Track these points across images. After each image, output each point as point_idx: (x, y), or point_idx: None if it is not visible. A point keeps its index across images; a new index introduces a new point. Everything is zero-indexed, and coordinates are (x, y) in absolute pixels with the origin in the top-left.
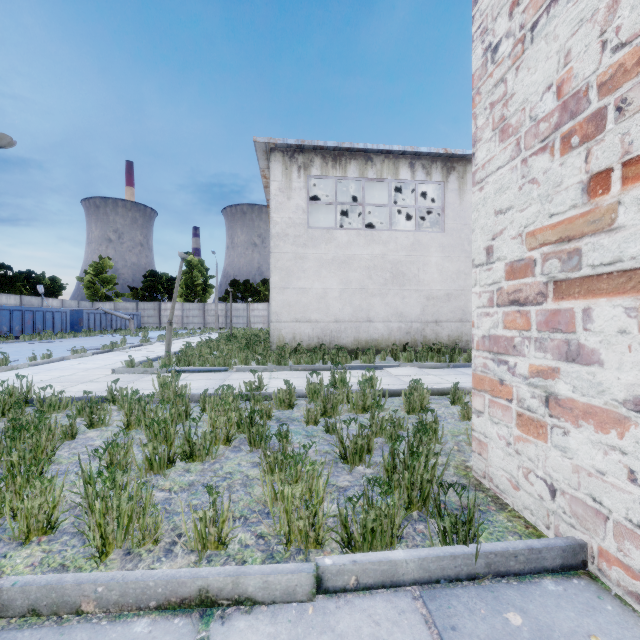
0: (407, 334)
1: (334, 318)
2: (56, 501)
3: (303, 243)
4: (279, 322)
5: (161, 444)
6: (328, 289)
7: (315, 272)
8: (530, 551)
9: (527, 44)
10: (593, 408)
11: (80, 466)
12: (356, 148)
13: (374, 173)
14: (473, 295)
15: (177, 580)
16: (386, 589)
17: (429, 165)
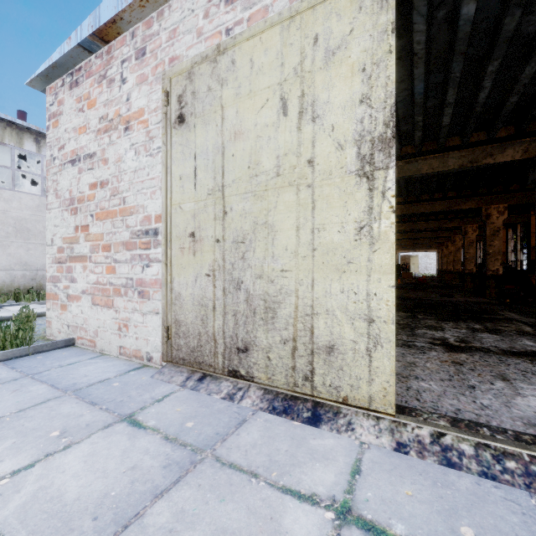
0: (33, 280)
1: None
2: None
3: None
4: None
5: None
6: None
7: None
8: (53, 343)
9: (63, 168)
10: (76, 296)
11: None
12: None
13: None
14: (47, 258)
15: None
16: None
17: None
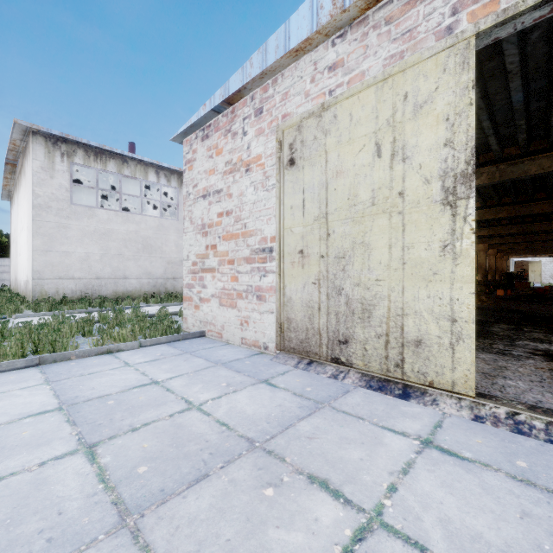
0: (154, 287)
1: (96, 276)
2: (25, 347)
3: (66, 215)
4: (42, 279)
5: (50, 333)
6: (90, 253)
7: (78, 240)
8: (193, 333)
9: (196, 202)
10: (207, 298)
11: (30, 336)
12: (115, 152)
13: (129, 172)
14: (184, 270)
15: (101, 347)
16: (158, 345)
17: (169, 175)
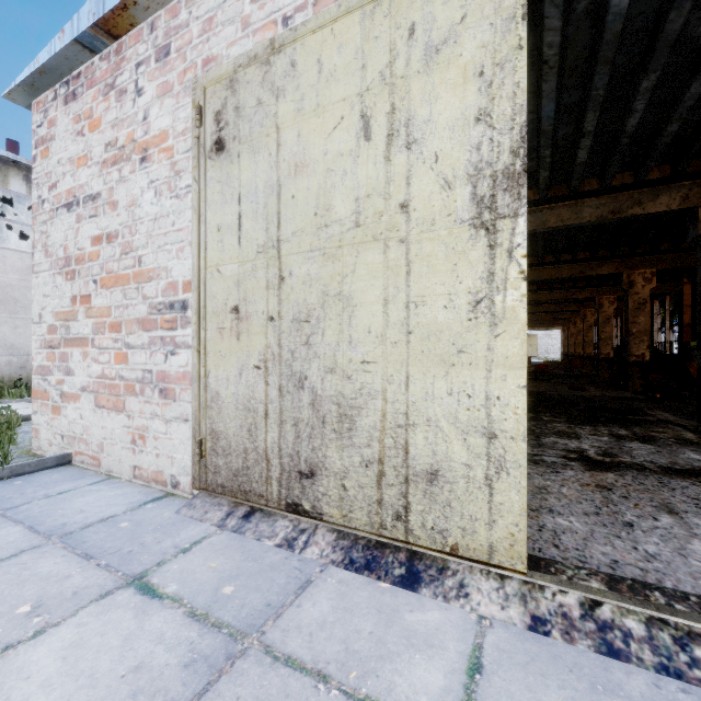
0: (22, 369)
1: None
2: None
3: None
4: None
5: None
6: None
7: None
8: (39, 461)
9: (55, 215)
10: (74, 394)
11: None
12: None
13: None
14: (33, 341)
15: None
16: None
17: None
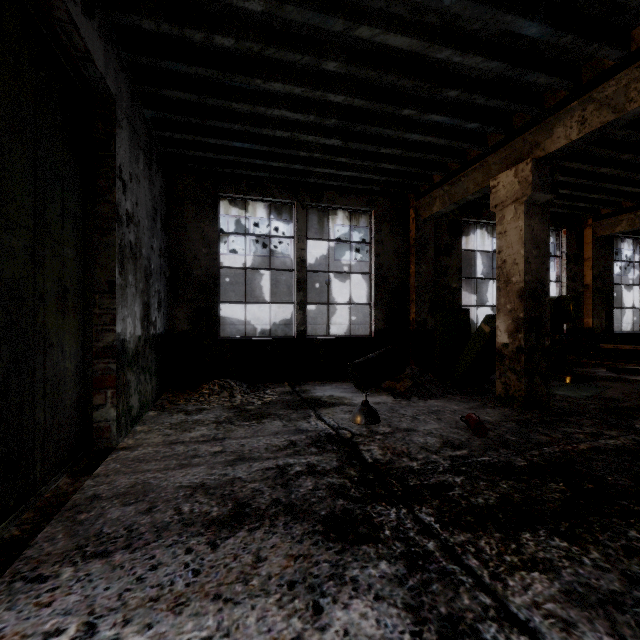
0: (263, 334)
1: None
2: None
3: None
4: None
5: None
6: None
7: None
8: None
9: None
10: None
11: None
12: None
13: (237, 211)
14: None
15: None
16: None
17: (280, 207)
